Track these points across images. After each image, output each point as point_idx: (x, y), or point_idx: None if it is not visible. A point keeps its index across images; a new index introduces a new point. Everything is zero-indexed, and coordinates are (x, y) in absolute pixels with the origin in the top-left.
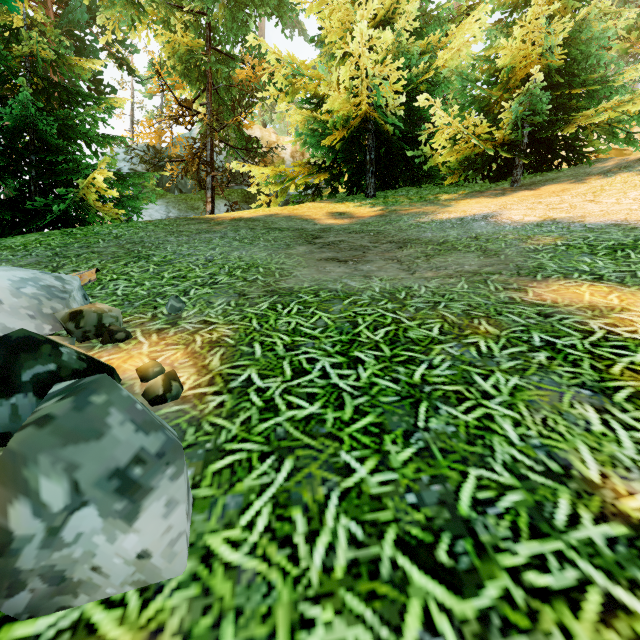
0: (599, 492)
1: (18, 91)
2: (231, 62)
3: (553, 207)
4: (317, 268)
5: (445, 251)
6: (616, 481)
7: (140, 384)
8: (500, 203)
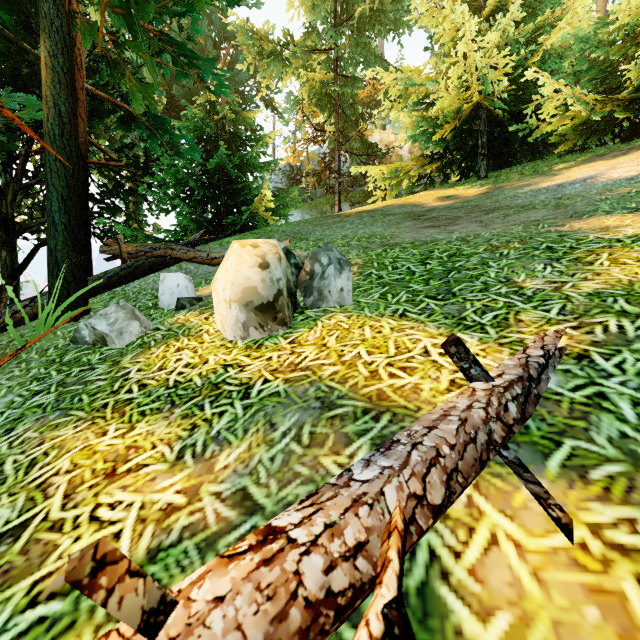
0: (516, 283)
1: (213, 145)
2: (354, 83)
3: None
4: (416, 232)
5: (523, 211)
6: (528, 280)
7: None
8: (612, 164)
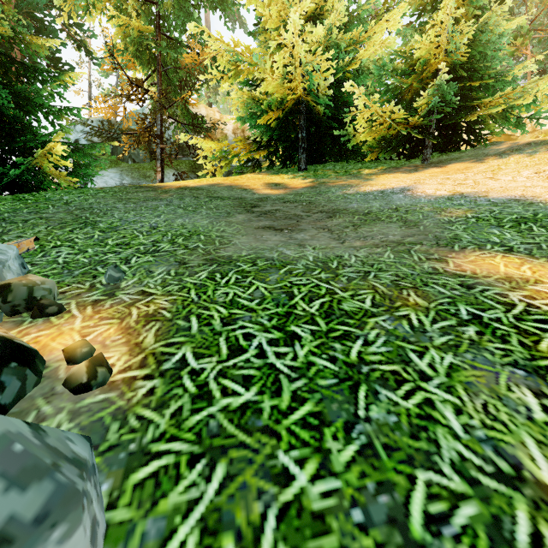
0: None
1: None
2: (179, 47)
3: (460, 183)
4: (255, 236)
5: (370, 221)
6: None
7: (66, 367)
8: (414, 178)
